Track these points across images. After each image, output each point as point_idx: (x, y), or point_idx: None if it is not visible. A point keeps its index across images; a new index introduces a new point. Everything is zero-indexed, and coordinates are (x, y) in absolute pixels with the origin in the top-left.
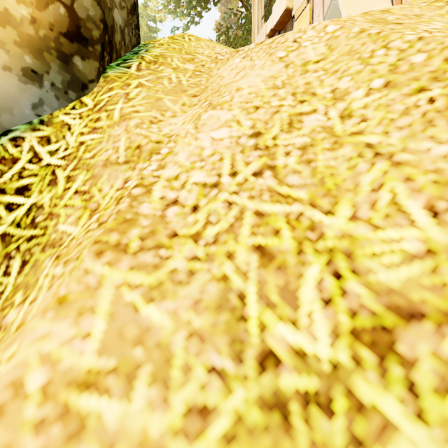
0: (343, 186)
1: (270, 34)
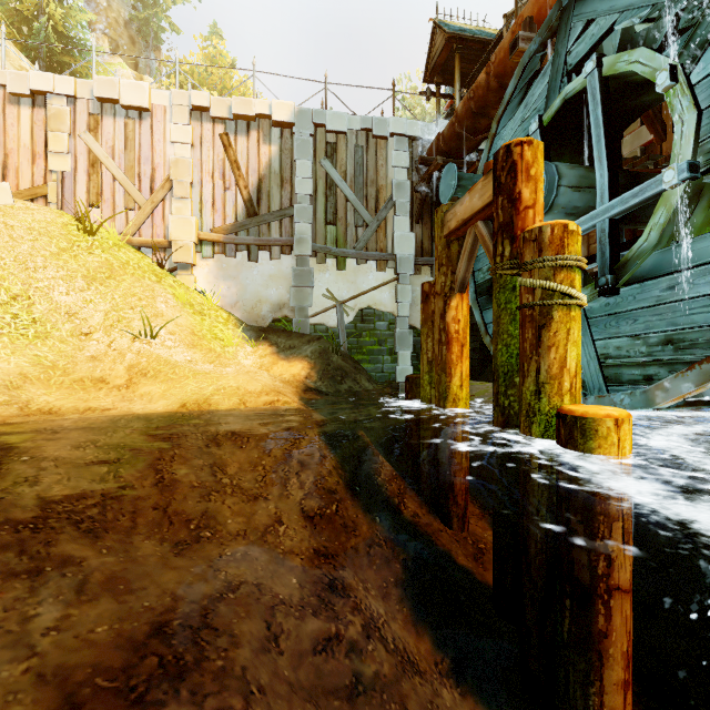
0: (7, 279)
1: None
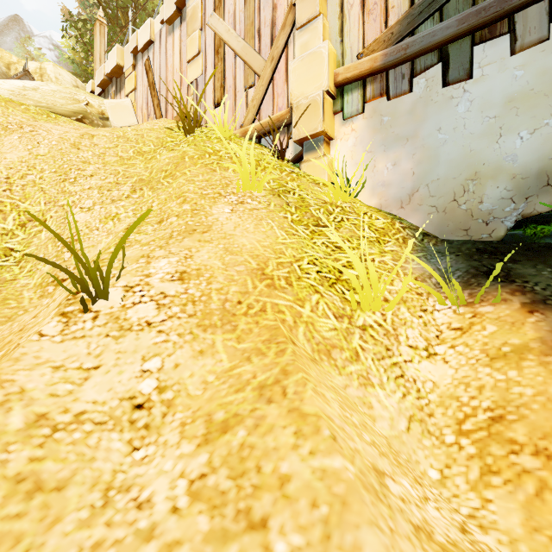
0: (31, 197)
1: (109, 76)
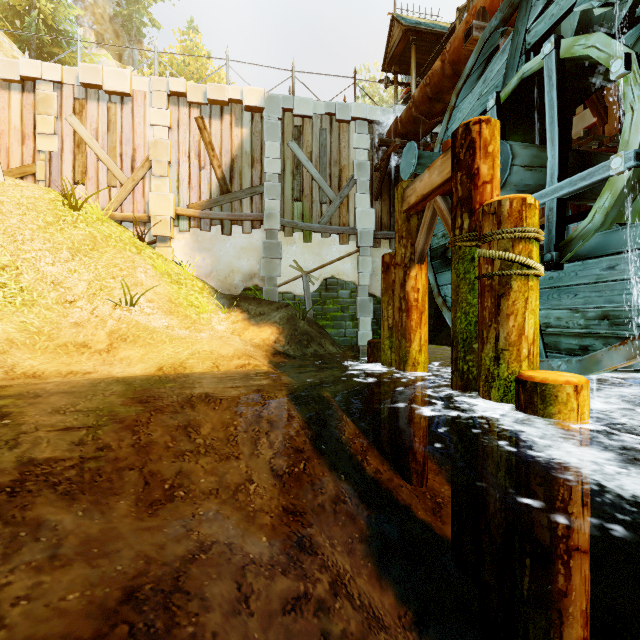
0: None
1: None
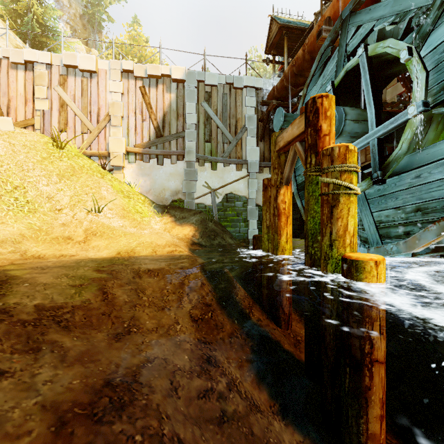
0: (11, 176)
1: None
